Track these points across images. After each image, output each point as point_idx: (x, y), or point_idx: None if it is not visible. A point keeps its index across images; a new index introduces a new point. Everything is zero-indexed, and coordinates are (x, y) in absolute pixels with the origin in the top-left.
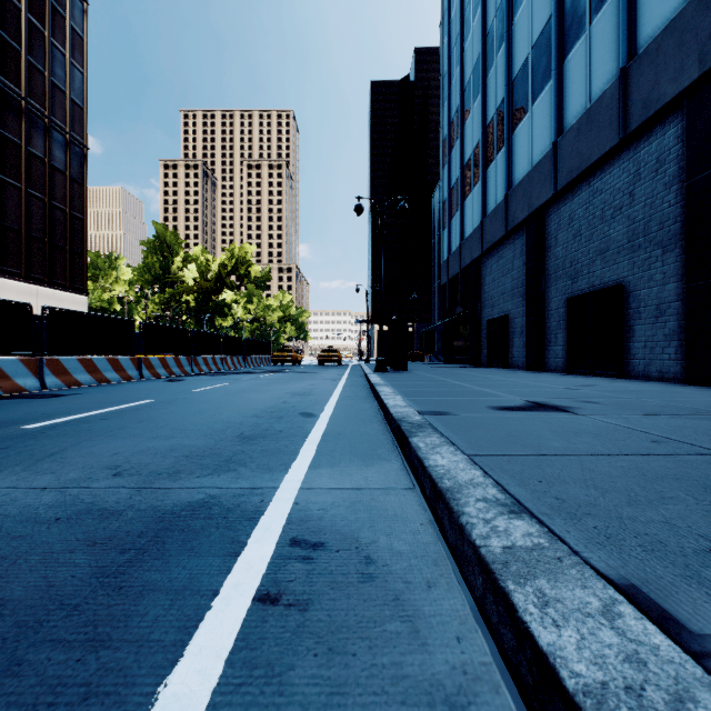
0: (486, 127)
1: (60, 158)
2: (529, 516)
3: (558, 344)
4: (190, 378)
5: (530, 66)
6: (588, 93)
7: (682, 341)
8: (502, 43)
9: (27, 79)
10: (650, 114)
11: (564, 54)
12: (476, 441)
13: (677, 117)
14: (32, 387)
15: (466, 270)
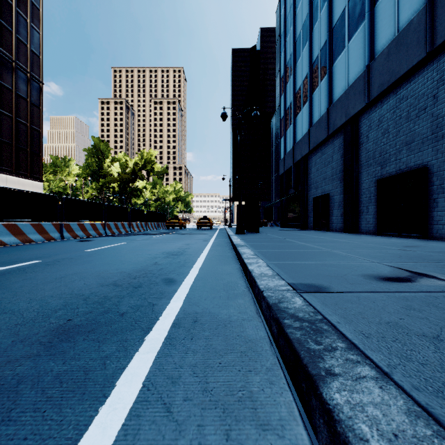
0: (312, 64)
1: (23, 89)
2: None
3: (369, 214)
4: (99, 238)
5: (347, 14)
6: (396, 24)
7: None
8: (324, 3)
9: None
10: None
11: None
12: None
13: None
14: None
15: (297, 164)
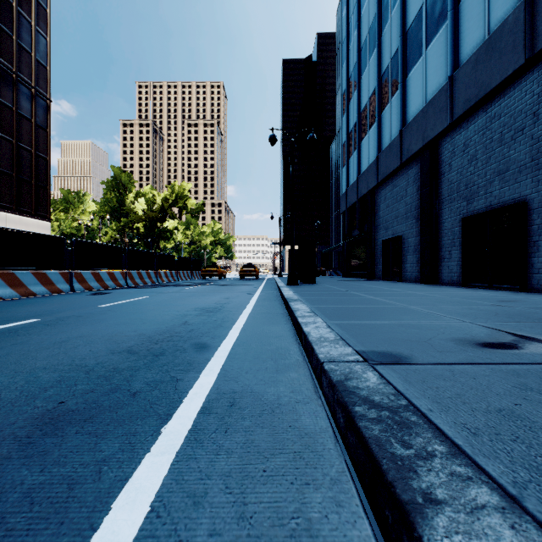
0: (381, 76)
1: (26, 107)
2: None
3: (452, 260)
4: (118, 290)
5: (424, 14)
6: (486, 25)
7: None
8: (396, 1)
9: None
10: None
11: None
12: None
13: None
14: None
15: (362, 199)
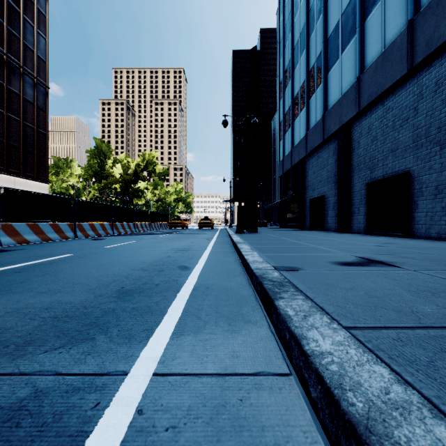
0: (309, 71)
1: (30, 94)
2: None
3: (360, 215)
4: (109, 237)
5: (340, 27)
6: (383, 41)
7: None
8: (320, 15)
9: (7, 41)
10: (432, 50)
11: (365, 16)
12: (342, 304)
13: None
14: None
15: (295, 166)
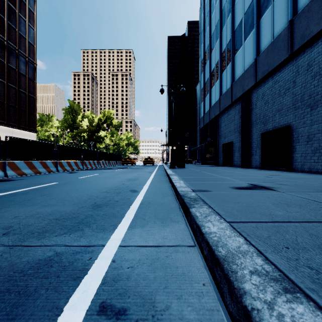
0: (221, 53)
1: (23, 69)
2: (304, 296)
3: (257, 155)
4: (81, 171)
5: (243, 23)
6: (272, 34)
7: (321, 153)
8: (229, 13)
9: (7, 32)
10: (304, 42)
11: (260, 16)
12: (230, 211)
13: (318, 43)
14: (0, 176)
15: (212, 121)
